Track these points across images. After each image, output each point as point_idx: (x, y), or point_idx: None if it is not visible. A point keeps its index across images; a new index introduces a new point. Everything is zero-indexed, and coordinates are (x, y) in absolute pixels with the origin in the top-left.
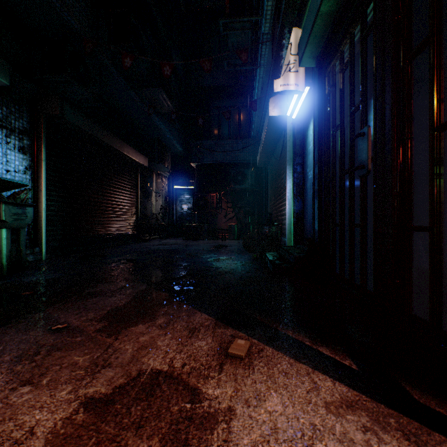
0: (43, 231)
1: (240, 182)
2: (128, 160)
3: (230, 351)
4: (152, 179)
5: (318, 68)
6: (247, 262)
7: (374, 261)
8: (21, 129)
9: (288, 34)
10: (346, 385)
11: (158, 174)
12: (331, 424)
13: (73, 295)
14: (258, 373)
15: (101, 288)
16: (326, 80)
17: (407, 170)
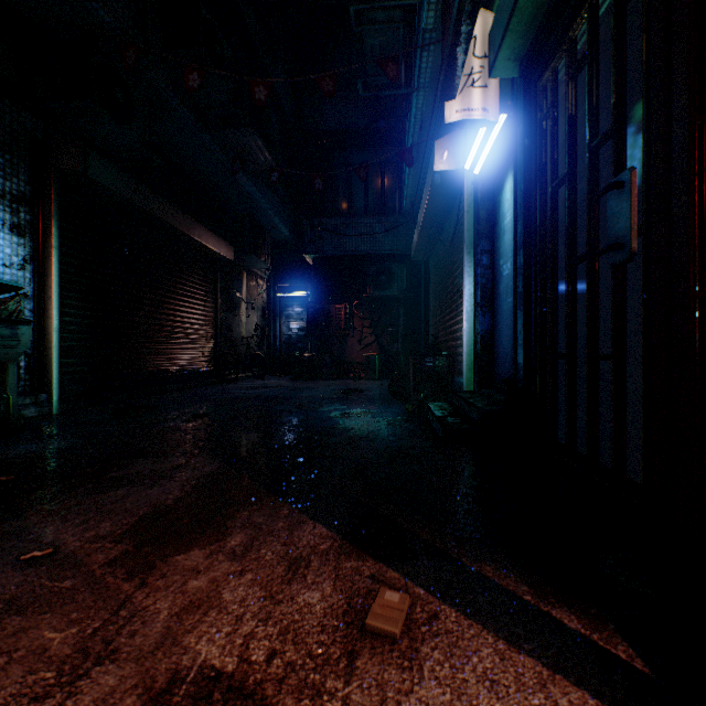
0: (54, 366)
1: (384, 286)
2: (201, 249)
3: (369, 623)
4: (241, 281)
5: (525, 79)
6: (397, 419)
7: (644, 425)
8: (15, 194)
9: (474, 10)
10: None
11: (250, 274)
12: None
13: (85, 483)
14: (432, 681)
15: (138, 469)
16: (539, 99)
17: None
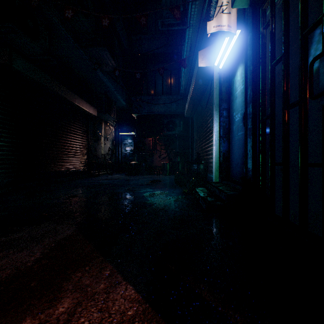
0: None
1: (171, 129)
2: (80, 109)
3: None
4: (101, 126)
5: (252, 7)
6: (179, 197)
7: None
8: None
9: None
10: None
11: (106, 123)
12: None
13: None
14: None
15: (21, 235)
16: (262, 17)
17: None
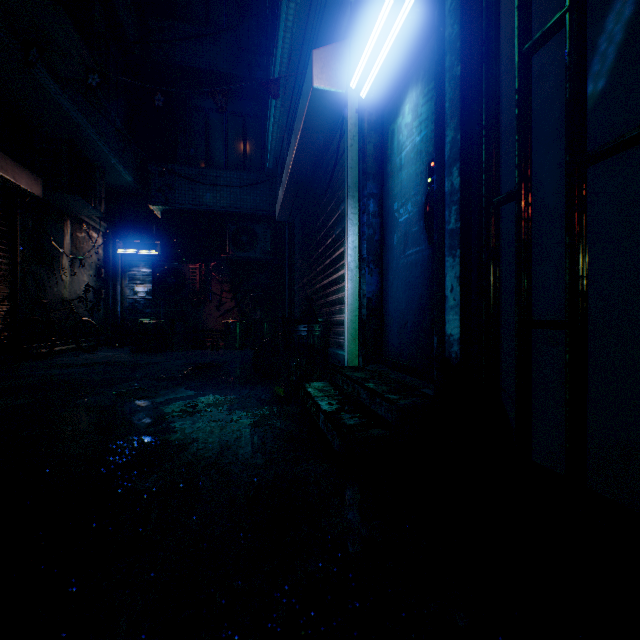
0: None
1: (246, 247)
2: None
3: None
4: (62, 228)
5: None
6: (265, 410)
7: None
8: None
9: None
10: None
11: (78, 222)
12: None
13: None
14: None
15: None
16: None
17: None
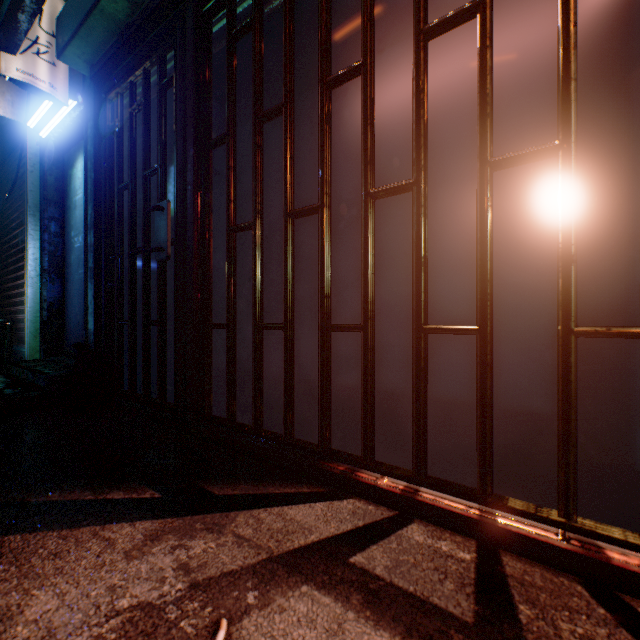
0: None
1: None
2: None
3: None
4: None
5: (96, 84)
6: None
7: (175, 366)
8: None
9: None
10: (150, 520)
11: None
12: (136, 570)
13: None
14: None
15: None
16: (109, 109)
17: (208, 263)
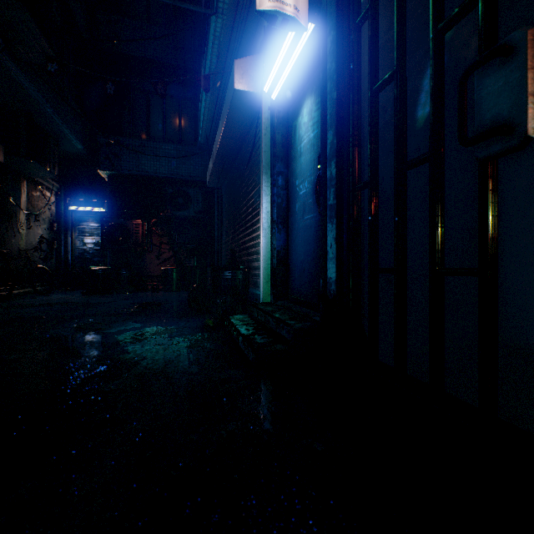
0: None
1: (182, 207)
2: None
3: None
4: (19, 188)
5: None
6: (198, 336)
7: None
8: None
9: None
10: None
11: (33, 183)
12: None
13: None
14: None
15: None
16: (353, 3)
17: None
